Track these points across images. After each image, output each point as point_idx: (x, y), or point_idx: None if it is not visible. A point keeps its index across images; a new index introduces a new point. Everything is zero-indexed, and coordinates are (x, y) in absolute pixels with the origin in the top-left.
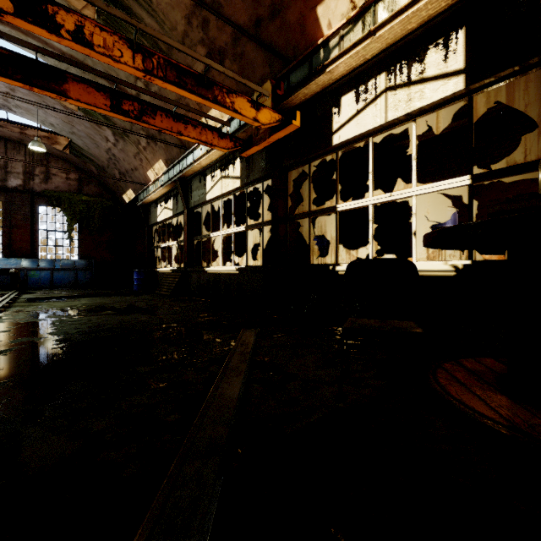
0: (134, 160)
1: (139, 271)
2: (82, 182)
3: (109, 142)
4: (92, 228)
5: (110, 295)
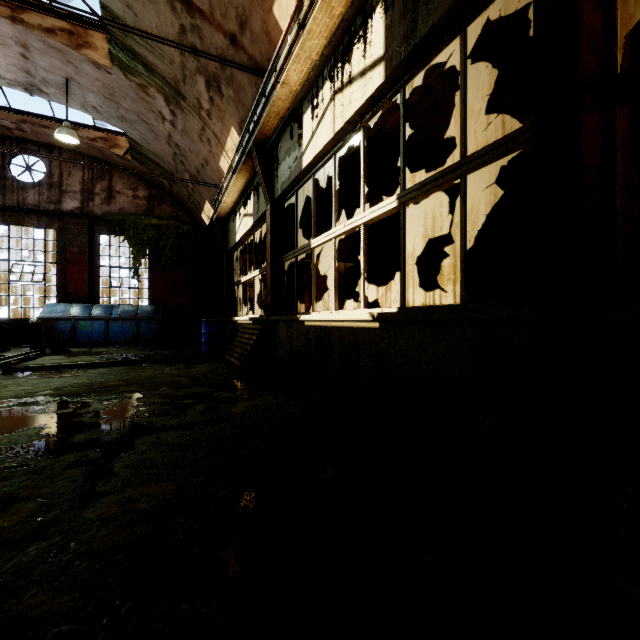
0: (201, 145)
1: (208, 322)
2: (153, 200)
3: (166, 121)
4: (164, 262)
5: (149, 362)
